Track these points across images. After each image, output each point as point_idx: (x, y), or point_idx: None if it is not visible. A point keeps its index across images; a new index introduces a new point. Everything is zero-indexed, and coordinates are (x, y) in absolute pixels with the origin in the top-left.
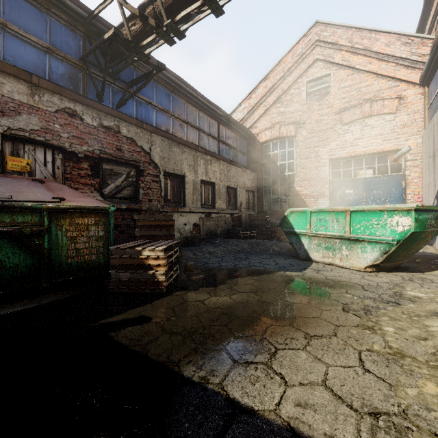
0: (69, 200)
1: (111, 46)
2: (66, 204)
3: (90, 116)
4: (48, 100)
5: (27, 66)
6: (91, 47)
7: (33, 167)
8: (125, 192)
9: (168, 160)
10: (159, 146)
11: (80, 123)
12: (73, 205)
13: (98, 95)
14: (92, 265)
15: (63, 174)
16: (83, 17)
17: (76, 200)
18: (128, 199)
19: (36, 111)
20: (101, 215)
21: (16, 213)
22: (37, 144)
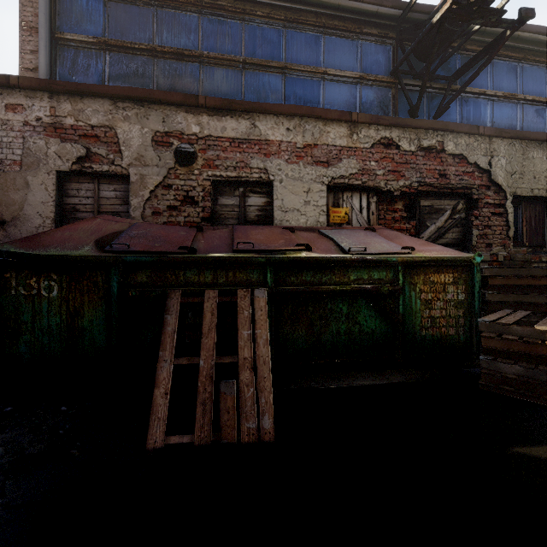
0: (418, 250)
1: (442, 29)
2: (421, 256)
3: (407, 139)
4: (365, 135)
5: (341, 107)
6: (408, 49)
7: (350, 216)
8: (449, 236)
9: (519, 176)
10: (504, 156)
11: (395, 153)
12: (428, 256)
13: (412, 110)
14: (448, 343)
15: (377, 221)
16: (395, 18)
17: (426, 249)
18: (452, 245)
19: (354, 152)
20: (461, 270)
21: (372, 269)
22: (353, 190)
